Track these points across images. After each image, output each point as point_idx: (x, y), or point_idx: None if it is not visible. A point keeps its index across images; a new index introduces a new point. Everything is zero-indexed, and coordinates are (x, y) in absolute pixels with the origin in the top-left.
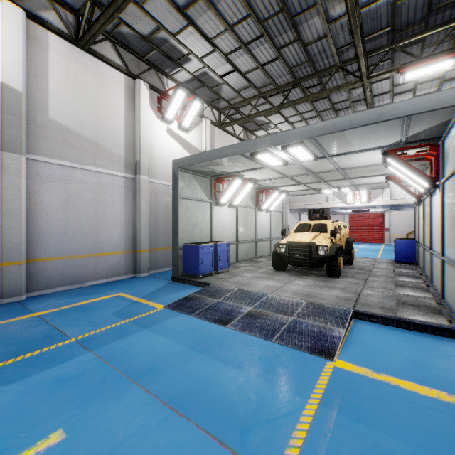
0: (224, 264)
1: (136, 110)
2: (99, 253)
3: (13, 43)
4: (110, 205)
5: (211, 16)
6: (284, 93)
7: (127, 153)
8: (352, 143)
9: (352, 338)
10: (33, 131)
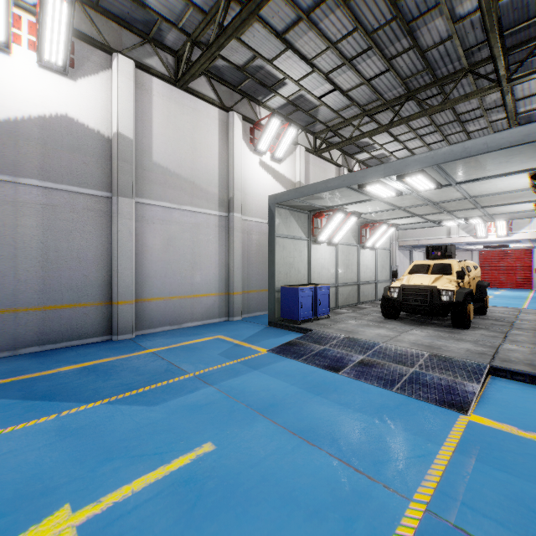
0: (324, 309)
1: (230, 144)
2: (196, 294)
3: (125, 94)
4: (205, 245)
5: (312, 36)
6: (393, 108)
7: (221, 190)
8: (487, 168)
9: (489, 394)
10: (140, 175)
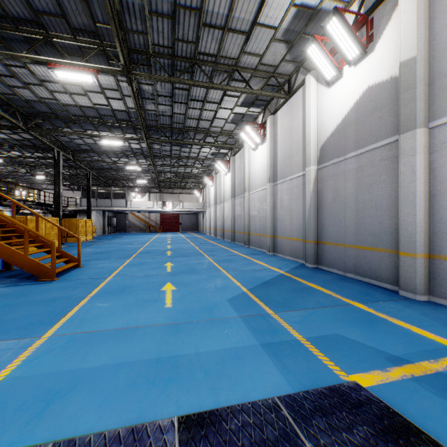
0: None
1: None
2: None
3: (407, 11)
4: None
5: None
6: None
7: None
8: None
9: None
10: (438, 89)
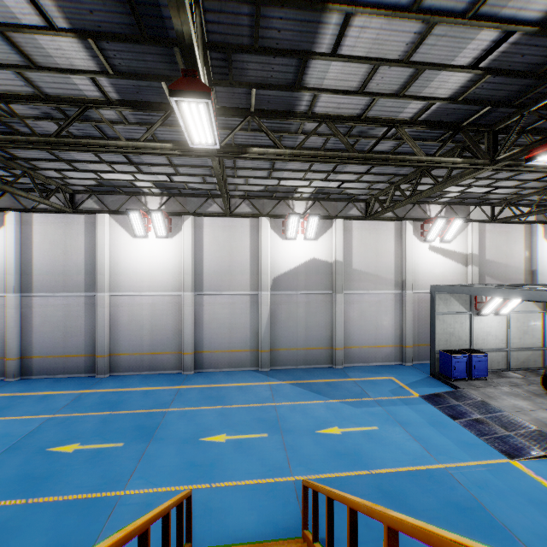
0: (480, 372)
1: (403, 243)
2: (378, 345)
3: (339, 238)
4: (385, 313)
5: None
6: None
7: (396, 275)
8: None
9: None
10: (346, 278)
